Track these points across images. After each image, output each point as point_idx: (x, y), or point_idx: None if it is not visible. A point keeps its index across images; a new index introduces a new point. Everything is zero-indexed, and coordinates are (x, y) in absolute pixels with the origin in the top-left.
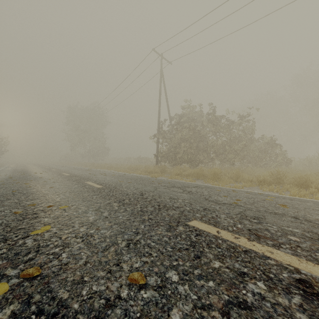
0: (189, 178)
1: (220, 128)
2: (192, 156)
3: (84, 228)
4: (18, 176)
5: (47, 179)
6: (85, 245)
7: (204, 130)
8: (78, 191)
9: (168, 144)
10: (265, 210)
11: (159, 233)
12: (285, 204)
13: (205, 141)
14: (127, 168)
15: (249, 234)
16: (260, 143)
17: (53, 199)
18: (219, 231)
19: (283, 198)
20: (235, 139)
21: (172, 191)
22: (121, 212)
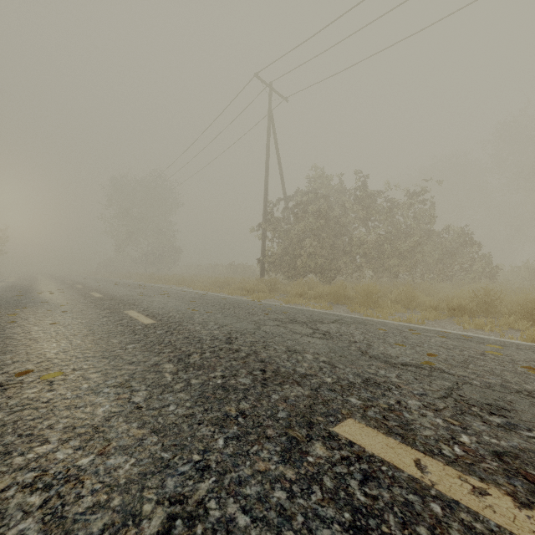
0: (320, 301)
1: (374, 213)
2: (324, 262)
3: (70, 448)
4: (8, 299)
5: (55, 305)
6: (41, 528)
7: (344, 216)
8: (102, 331)
9: (282, 242)
10: (502, 382)
11: (263, 467)
12: (533, 364)
13: (346, 235)
14: (210, 282)
15: (506, 474)
16: (444, 240)
17: (41, 353)
18: (421, 460)
19: (517, 347)
20: (399, 232)
21: (290, 332)
22: (177, 391)
